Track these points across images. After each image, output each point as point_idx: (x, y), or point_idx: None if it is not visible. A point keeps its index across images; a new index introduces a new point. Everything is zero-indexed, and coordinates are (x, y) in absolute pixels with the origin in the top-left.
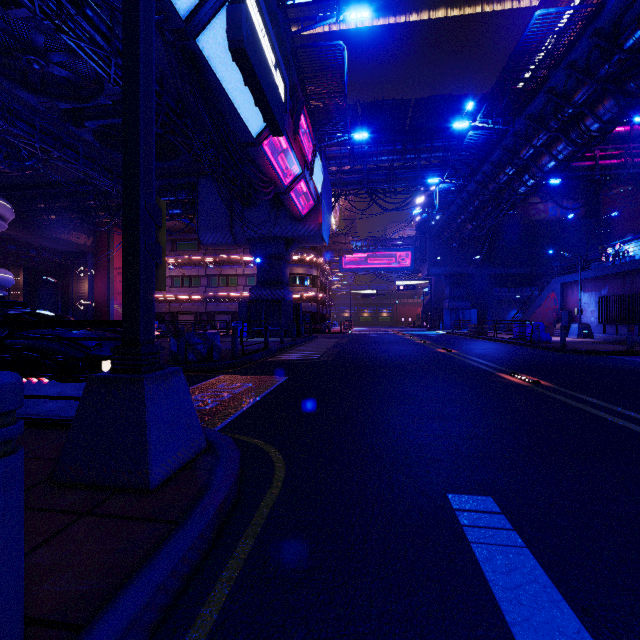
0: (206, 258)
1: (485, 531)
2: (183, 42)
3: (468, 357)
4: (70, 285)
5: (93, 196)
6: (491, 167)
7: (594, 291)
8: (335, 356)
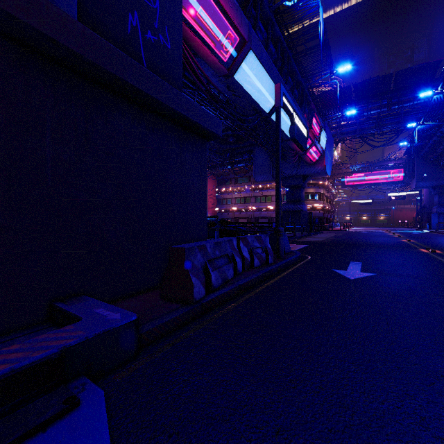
0: (253, 186)
1: (354, 264)
2: (266, 118)
3: (416, 243)
4: None
5: None
6: None
7: None
8: (331, 240)
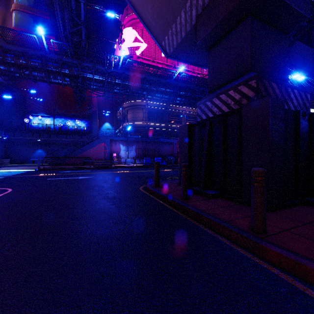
0: None
1: None
2: None
3: None
4: None
5: None
6: (138, 76)
7: (129, 145)
8: None
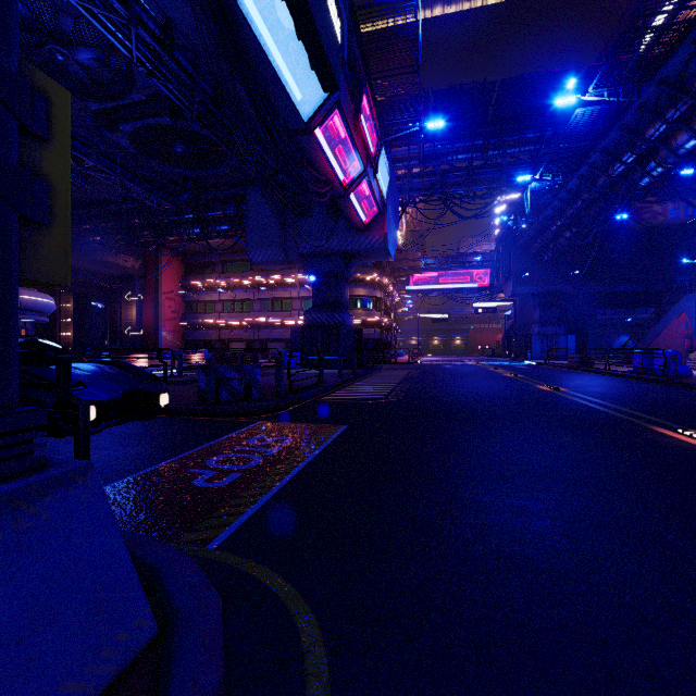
0: (258, 280)
1: None
2: None
3: (587, 398)
4: (118, 311)
5: (137, 214)
6: (602, 156)
7: None
8: (406, 394)
